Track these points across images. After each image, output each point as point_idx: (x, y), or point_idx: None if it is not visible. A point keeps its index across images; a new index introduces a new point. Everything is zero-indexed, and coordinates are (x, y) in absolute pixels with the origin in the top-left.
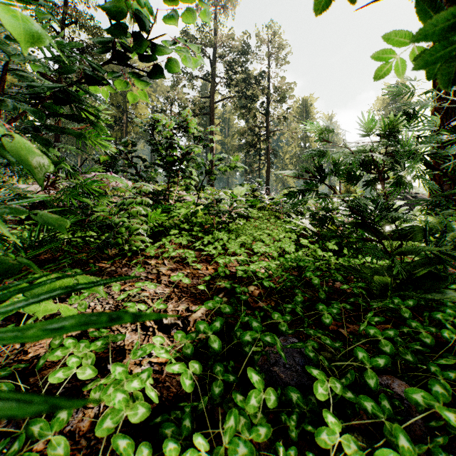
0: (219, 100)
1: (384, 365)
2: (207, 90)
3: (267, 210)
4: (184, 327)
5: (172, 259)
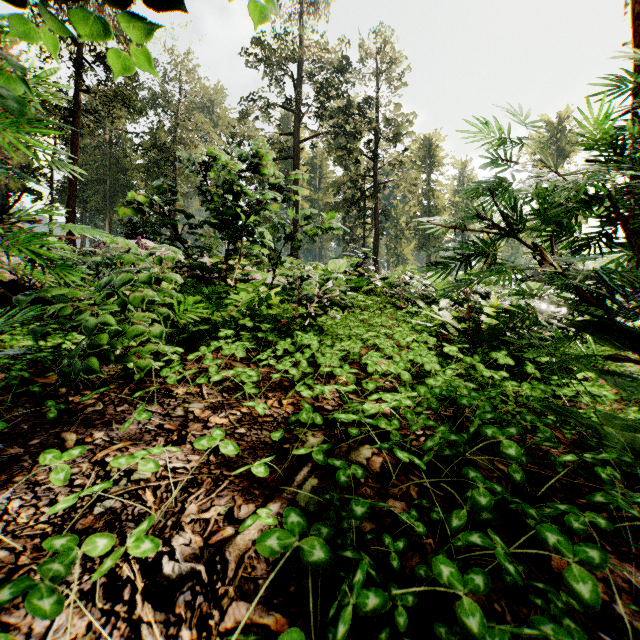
0: (307, 138)
1: None
2: (290, 124)
3: (378, 295)
4: (212, 584)
5: (218, 385)
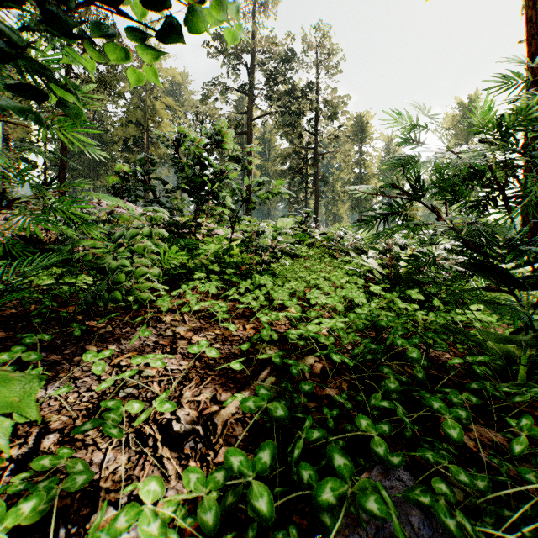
0: (259, 117)
1: None
2: (244, 105)
3: (318, 247)
4: (207, 437)
5: (196, 314)
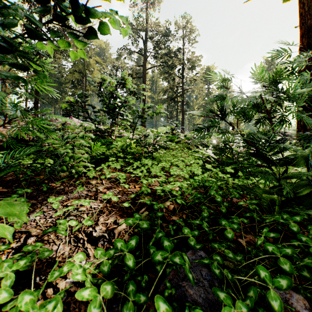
0: (149, 68)
1: (286, 286)
2: (141, 61)
3: (182, 143)
4: (110, 239)
5: (109, 180)
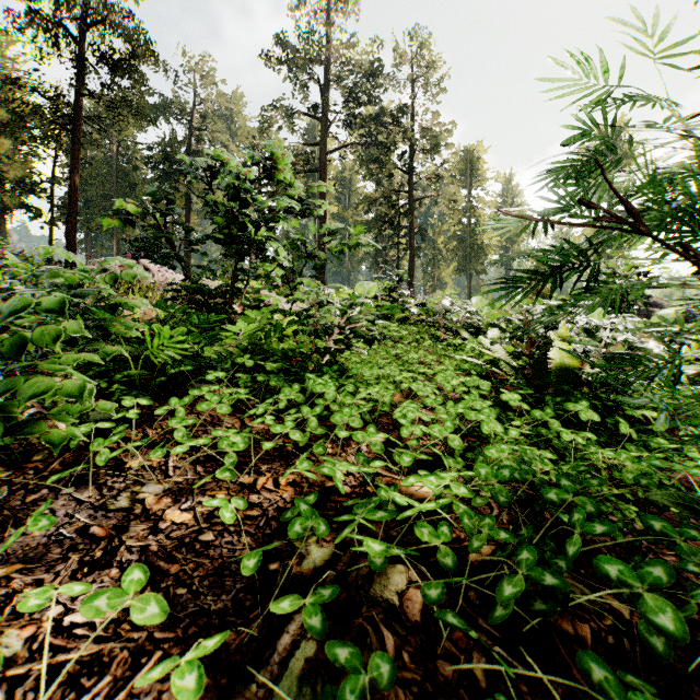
0: (335, 149)
1: None
2: (316, 134)
3: (414, 324)
4: None
5: (193, 452)
